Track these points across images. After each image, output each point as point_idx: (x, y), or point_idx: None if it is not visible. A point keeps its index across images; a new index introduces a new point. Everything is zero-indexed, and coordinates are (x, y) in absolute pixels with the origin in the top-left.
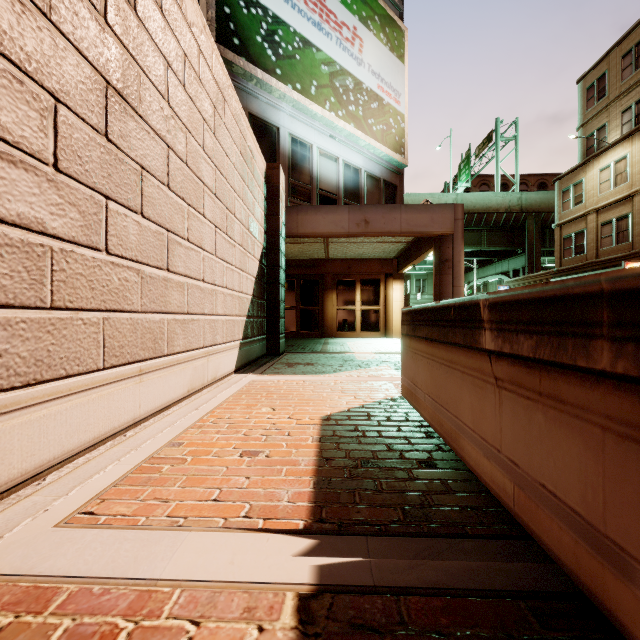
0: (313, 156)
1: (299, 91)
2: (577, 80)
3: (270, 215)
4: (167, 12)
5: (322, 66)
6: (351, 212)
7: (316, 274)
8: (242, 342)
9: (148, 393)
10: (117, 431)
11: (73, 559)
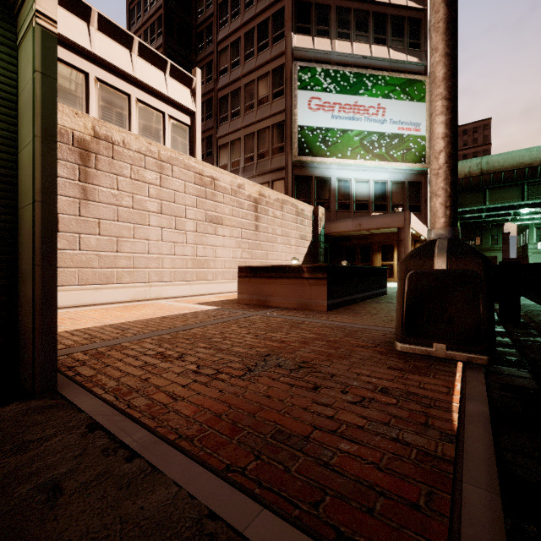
0: (351, 184)
1: (340, 157)
2: None
3: (315, 228)
4: (266, 205)
5: (355, 138)
6: (353, 221)
7: (368, 243)
8: None
9: None
10: None
11: None
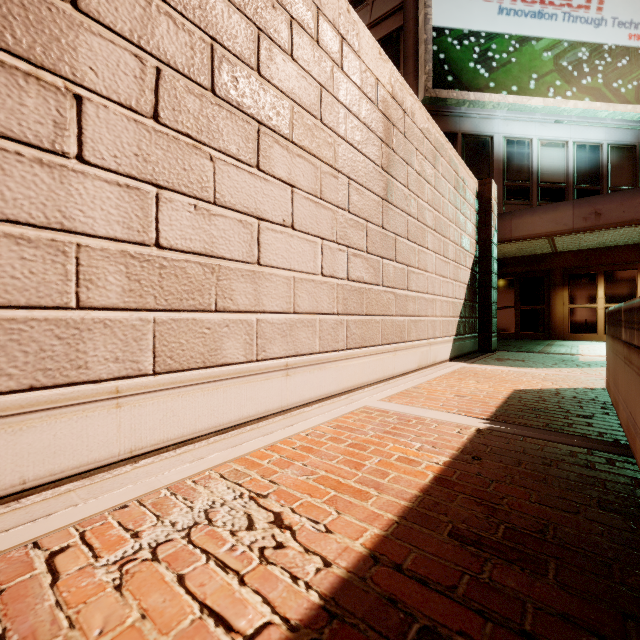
0: (533, 150)
1: (515, 93)
2: None
3: (481, 227)
4: (407, 133)
5: (543, 54)
6: (576, 207)
7: (540, 270)
8: (455, 338)
9: (398, 362)
10: (386, 378)
11: (389, 407)
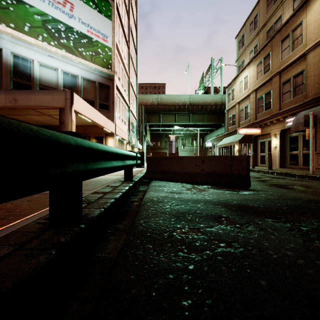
0: (34, 66)
1: (13, 28)
2: (235, 37)
3: None
4: None
5: (35, 16)
6: (6, 94)
7: None
8: None
9: None
10: None
11: None
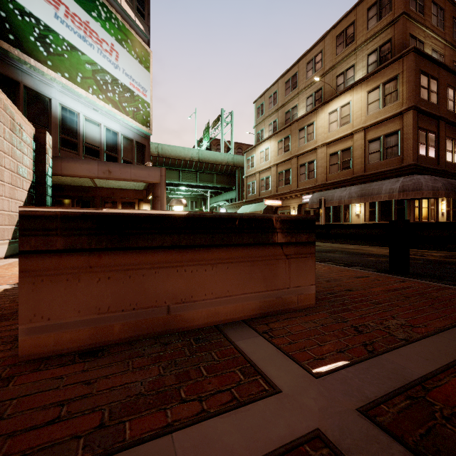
0: (80, 120)
1: (67, 78)
2: (254, 101)
3: (38, 162)
4: None
5: (86, 65)
6: (100, 165)
7: (88, 196)
8: (11, 241)
9: None
10: None
11: None
